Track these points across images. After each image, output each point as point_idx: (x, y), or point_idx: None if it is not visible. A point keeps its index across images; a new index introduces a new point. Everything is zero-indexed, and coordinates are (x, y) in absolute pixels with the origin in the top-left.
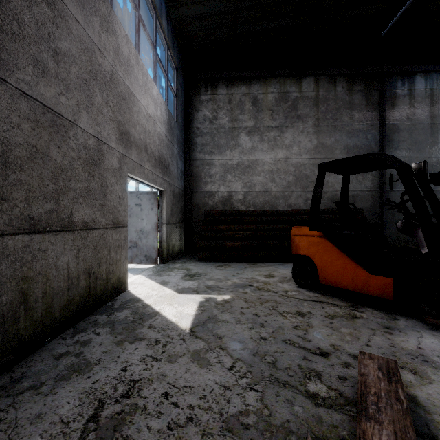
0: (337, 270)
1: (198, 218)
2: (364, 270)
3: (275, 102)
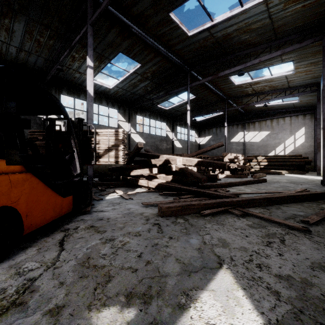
0: (43, 207)
1: None
2: (61, 196)
3: None
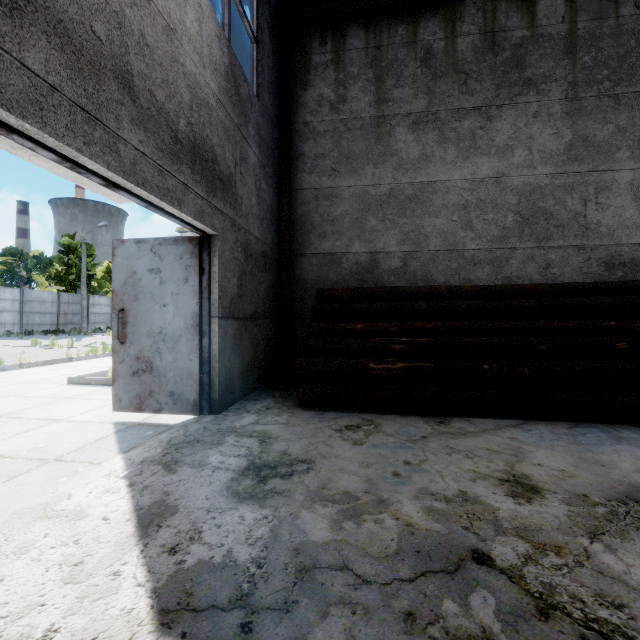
0: None
1: (306, 308)
2: None
3: (473, 54)
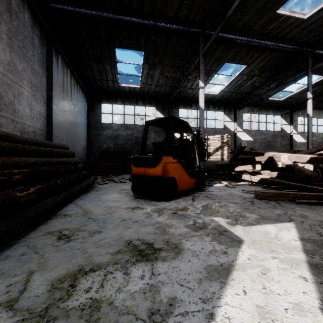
0: (184, 181)
1: None
2: (190, 177)
3: None
